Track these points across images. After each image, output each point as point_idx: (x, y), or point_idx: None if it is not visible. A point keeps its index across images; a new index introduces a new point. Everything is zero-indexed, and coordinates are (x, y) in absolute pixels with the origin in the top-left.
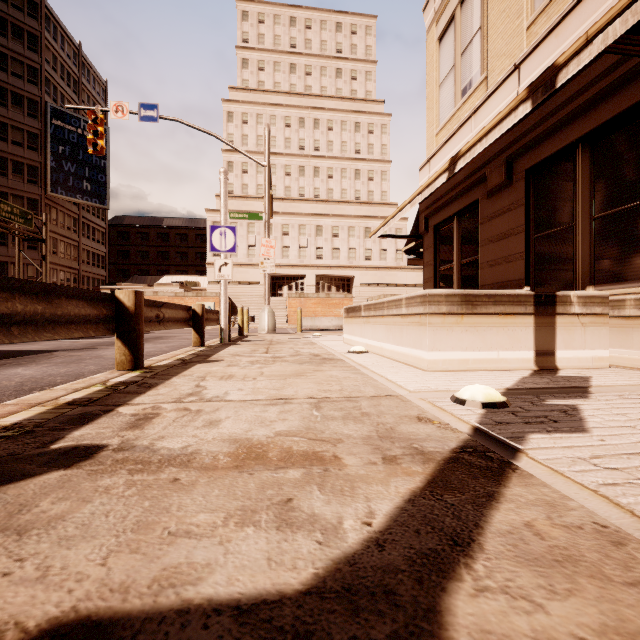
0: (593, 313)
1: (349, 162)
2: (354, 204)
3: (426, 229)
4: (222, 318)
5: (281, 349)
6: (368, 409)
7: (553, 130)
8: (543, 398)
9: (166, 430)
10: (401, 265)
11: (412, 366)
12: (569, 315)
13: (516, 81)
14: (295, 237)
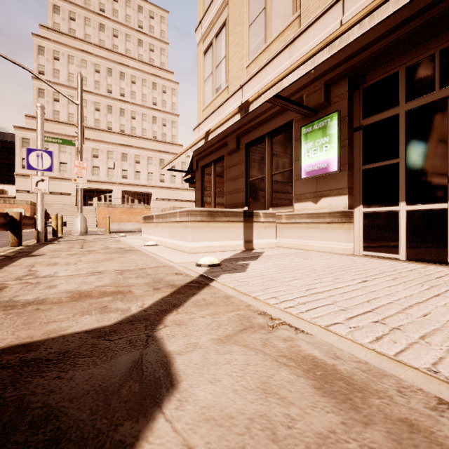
0: (269, 221)
1: (148, 110)
2: (152, 141)
3: (197, 168)
4: (39, 223)
5: (94, 245)
6: (151, 272)
7: (256, 126)
8: (238, 261)
9: (18, 293)
10: (185, 187)
11: (182, 251)
12: (259, 222)
13: (241, 94)
14: (104, 160)
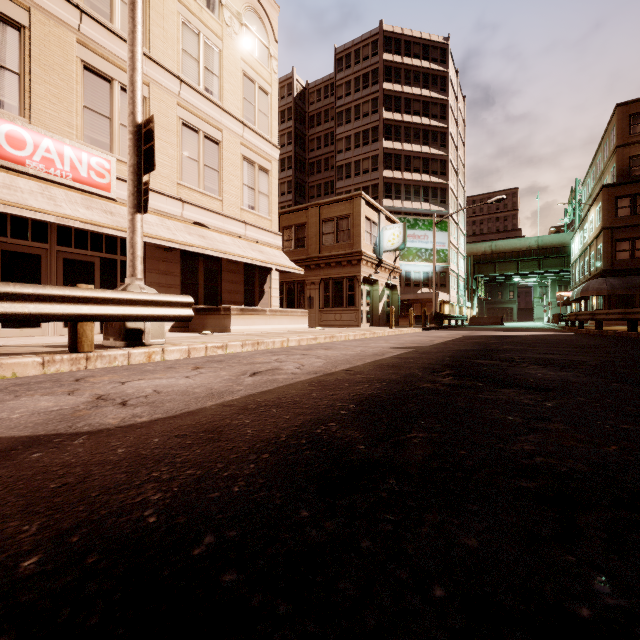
0: None
1: None
2: None
3: None
4: None
5: None
6: None
7: None
8: None
9: None
10: None
11: None
12: None
13: None
14: None
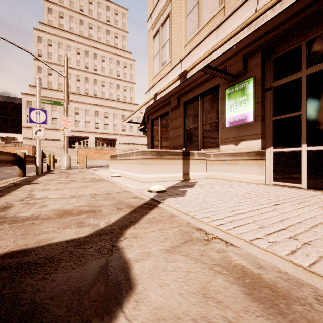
0: (201, 159)
1: (114, 80)
2: (116, 102)
3: (148, 120)
4: (37, 160)
5: (75, 176)
6: (115, 196)
7: (192, 89)
8: (179, 188)
9: (20, 210)
10: (140, 135)
11: (138, 181)
12: (194, 160)
13: (180, 66)
14: (83, 116)
